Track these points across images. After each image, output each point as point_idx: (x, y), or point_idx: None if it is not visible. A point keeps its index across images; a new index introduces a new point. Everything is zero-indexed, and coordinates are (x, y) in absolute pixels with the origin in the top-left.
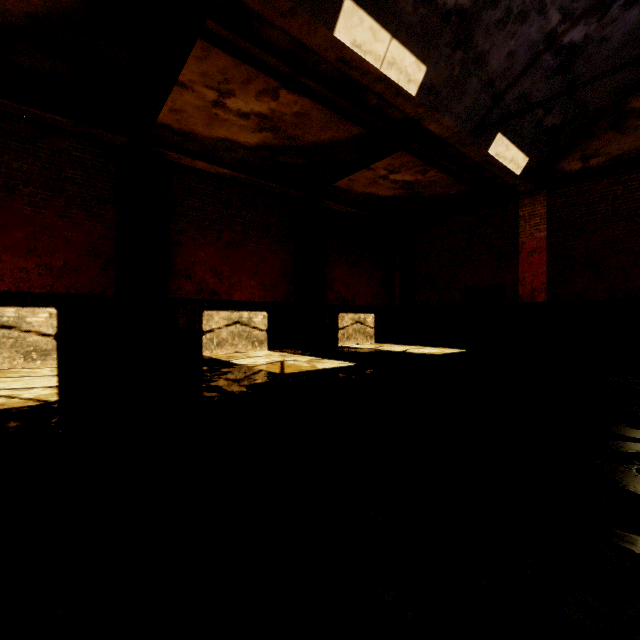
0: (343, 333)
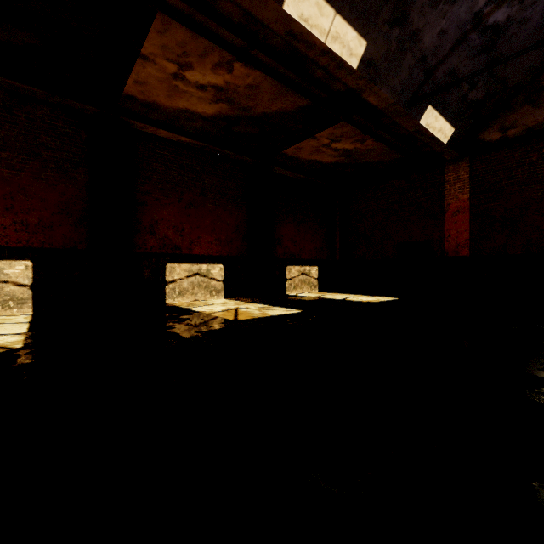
0: (290, 283)
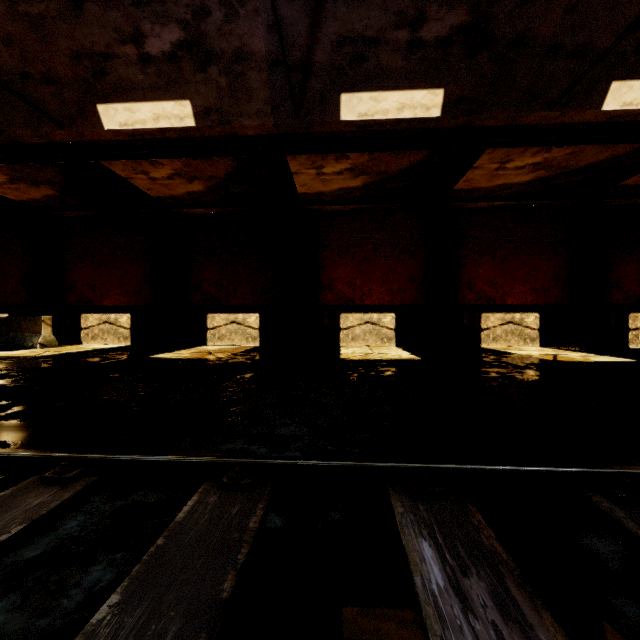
0: (635, 334)
